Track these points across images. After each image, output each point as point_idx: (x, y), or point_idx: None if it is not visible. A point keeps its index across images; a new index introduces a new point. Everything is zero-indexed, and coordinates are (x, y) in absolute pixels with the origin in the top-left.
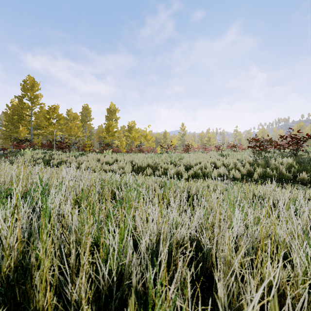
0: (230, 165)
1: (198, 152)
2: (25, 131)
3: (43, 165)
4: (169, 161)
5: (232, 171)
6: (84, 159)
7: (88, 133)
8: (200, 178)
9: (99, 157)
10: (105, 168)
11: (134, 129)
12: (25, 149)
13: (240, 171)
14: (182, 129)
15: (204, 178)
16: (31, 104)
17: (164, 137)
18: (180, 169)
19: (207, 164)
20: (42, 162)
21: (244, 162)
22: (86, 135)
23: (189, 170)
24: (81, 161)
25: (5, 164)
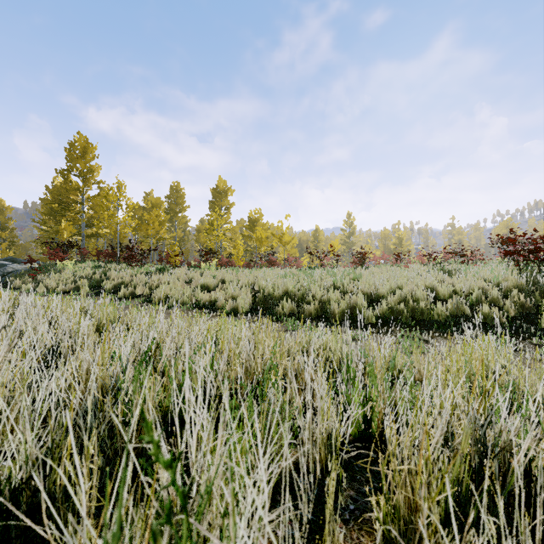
0: (469, 294)
1: (387, 265)
2: (70, 229)
3: (89, 290)
4: (330, 284)
5: (483, 309)
6: (162, 279)
7: (180, 234)
8: (405, 324)
9: (192, 276)
10: (199, 298)
11: (261, 224)
12: (65, 261)
13: (500, 308)
14: (349, 225)
15: (417, 326)
16: (83, 183)
17: (314, 239)
18: (357, 303)
19: (417, 291)
20: (86, 285)
21: (505, 287)
22: (177, 237)
23: (375, 304)
24: (156, 283)
25: (25, 287)
